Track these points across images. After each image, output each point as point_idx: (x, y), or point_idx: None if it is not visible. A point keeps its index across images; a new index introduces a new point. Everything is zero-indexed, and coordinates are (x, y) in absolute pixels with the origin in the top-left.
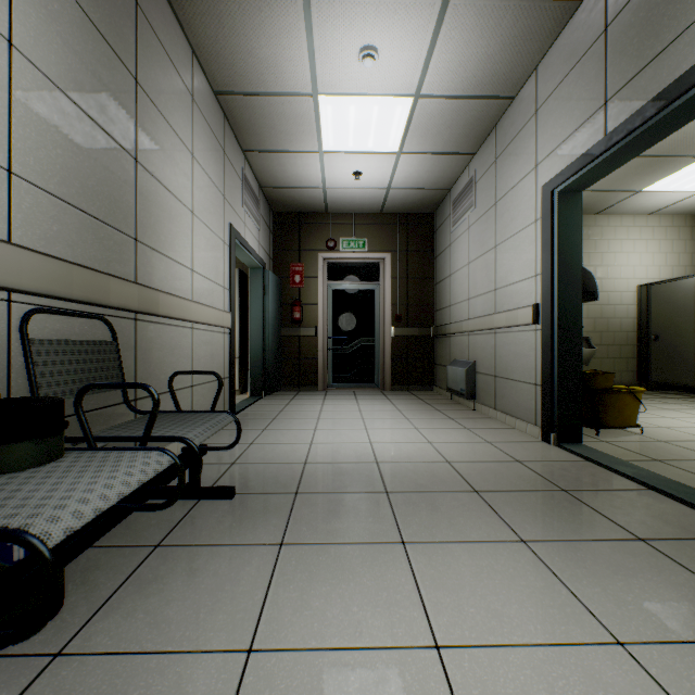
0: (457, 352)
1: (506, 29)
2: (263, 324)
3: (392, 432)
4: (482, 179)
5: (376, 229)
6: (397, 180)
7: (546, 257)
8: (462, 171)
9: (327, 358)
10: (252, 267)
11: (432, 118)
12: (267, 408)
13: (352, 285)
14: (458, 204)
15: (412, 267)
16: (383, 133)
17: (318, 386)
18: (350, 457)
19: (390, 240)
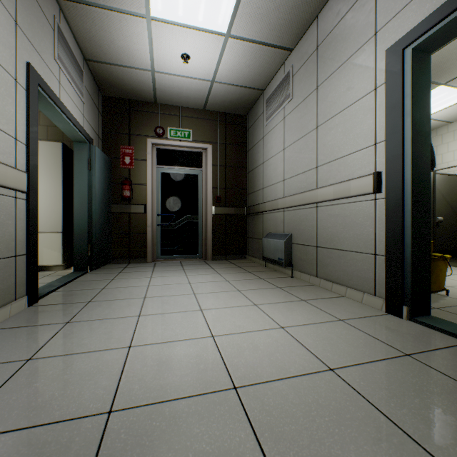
0: (271, 226)
1: None
2: (89, 198)
3: (232, 313)
4: (300, 70)
5: (199, 123)
6: (222, 72)
7: (395, 121)
8: (277, 69)
9: (156, 233)
10: (76, 140)
11: None
12: (87, 286)
13: (178, 169)
14: (273, 100)
15: (229, 158)
16: (215, 1)
17: (148, 258)
18: (189, 379)
19: (211, 133)
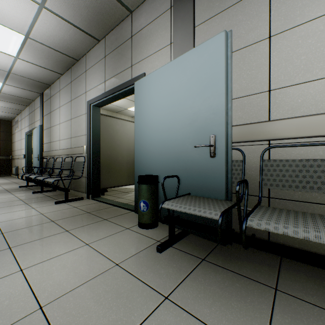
0: (16, 164)
1: (14, 104)
2: None
3: None
4: (20, 122)
5: None
6: None
7: (26, 146)
8: (16, 116)
9: None
10: None
11: (1, 108)
12: None
13: None
14: (16, 124)
15: (2, 137)
16: None
17: None
18: None
19: None
